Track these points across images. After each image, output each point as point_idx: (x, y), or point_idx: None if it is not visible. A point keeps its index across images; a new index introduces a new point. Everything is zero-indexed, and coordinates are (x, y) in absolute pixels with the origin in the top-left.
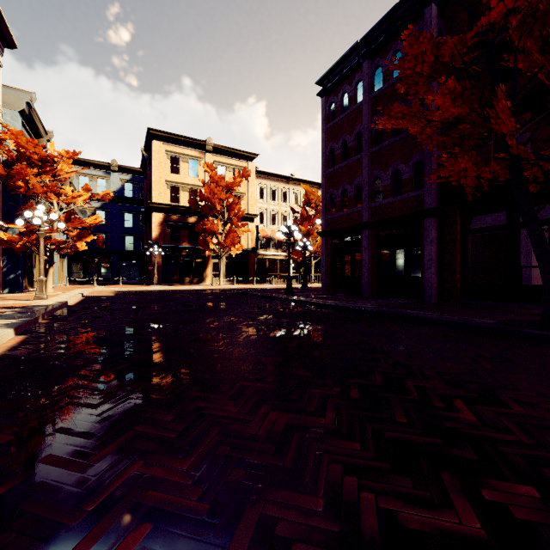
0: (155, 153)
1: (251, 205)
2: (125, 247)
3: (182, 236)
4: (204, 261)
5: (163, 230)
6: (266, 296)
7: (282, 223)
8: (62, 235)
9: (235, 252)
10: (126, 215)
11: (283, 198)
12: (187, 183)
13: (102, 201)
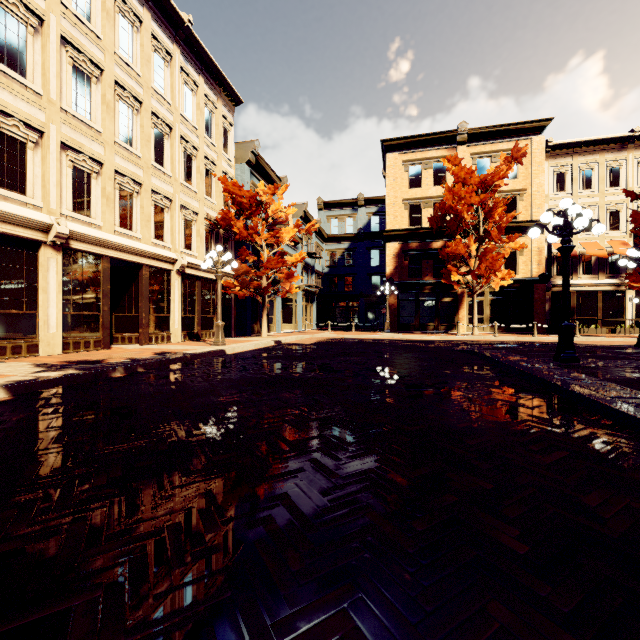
0: (389, 169)
1: (537, 206)
2: (372, 289)
3: (424, 268)
4: (456, 300)
5: (400, 263)
6: (499, 361)
7: (607, 226)
8: (311, 281)
9: (497, 283)
10: (373, 252)
11: (609, 179)
12: (430, 196)
13: (350, 241)
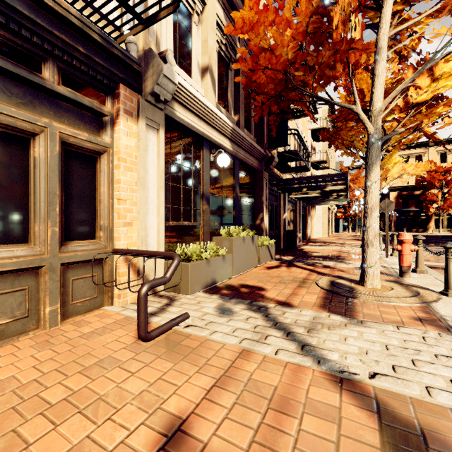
0: None
1: None
2: None
3: (410, 203)
4: (427, 218)
5: (397, 201)
6: None
7: None
8: None
9: (451, 212)
10: None
11: None
12: None
13: None
